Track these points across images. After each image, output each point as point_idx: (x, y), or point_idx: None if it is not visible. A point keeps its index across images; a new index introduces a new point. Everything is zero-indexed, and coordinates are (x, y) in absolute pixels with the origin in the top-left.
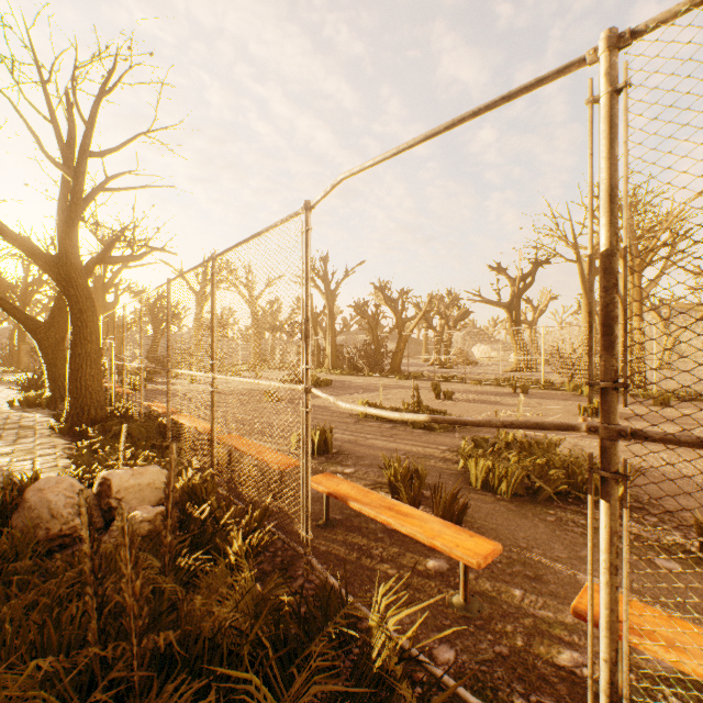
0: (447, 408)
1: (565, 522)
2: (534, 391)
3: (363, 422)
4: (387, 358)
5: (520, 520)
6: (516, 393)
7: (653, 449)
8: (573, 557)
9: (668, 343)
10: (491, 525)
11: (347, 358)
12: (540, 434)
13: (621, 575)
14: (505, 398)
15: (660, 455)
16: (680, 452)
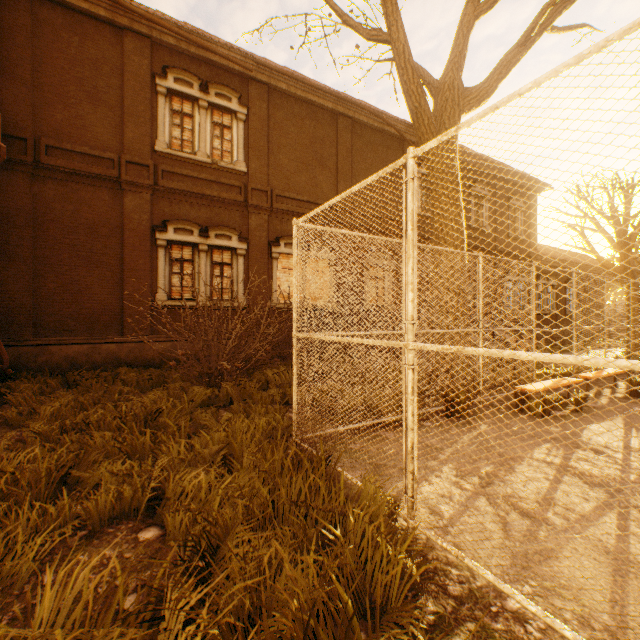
0: None
1: None
2: None
3: None
4: None
5: None
6: None
7: None
8: None
9: None
10: None
11: None
12: None
13: None
14: None
15: None
16: None
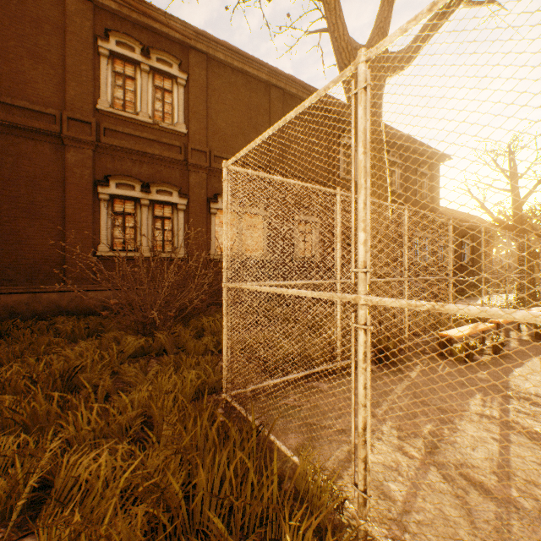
0: None
1: None
2: None
3: None
4: None
5: None
6: None
7: None
8: None
9: None
10: None
11: None
12: None
13: None
14: None
15: None
16: None
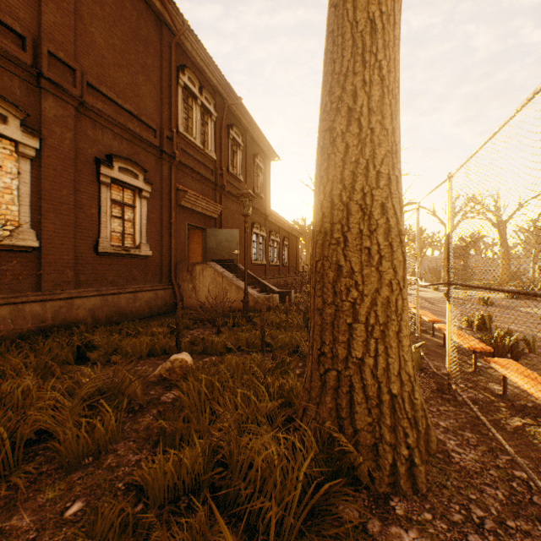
0: None
1: None
2: None
3: None
4: None
5: None
6: None
7: None
8: None
9: None
10: None
11: None
12: None
13: None
14: None
15: None
16: None
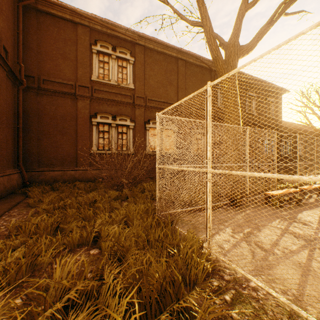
0: None
1: None
2: None
3: None
4: None
5: None
6: None
7: None
8: None
9: None
10: None
11: None
12: None
13: None
14: None
15: None
16: None
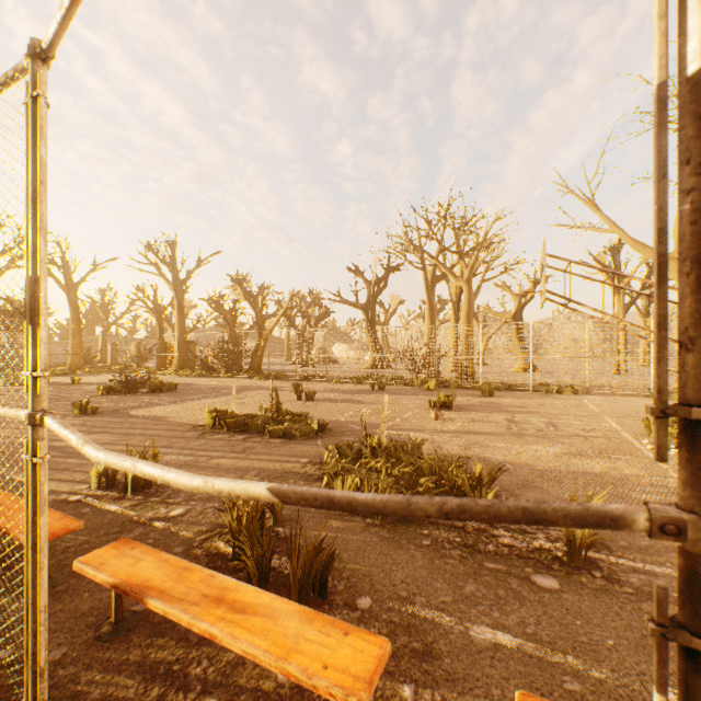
0: (309, 409)
1: (441, 544)
2: (389, 387)
3: (209, 435)
4: (246, 357)
5: (395, 552)
6: (374, 390)
7: (494, 439)
8: (460, 598)
9: (483, 343)
10: (364, 569)
11: (200, 358)
12: (401, 432)
13: (511, 613)
14: (365, 395)
15: (501, 444)
16: (513, 439)
